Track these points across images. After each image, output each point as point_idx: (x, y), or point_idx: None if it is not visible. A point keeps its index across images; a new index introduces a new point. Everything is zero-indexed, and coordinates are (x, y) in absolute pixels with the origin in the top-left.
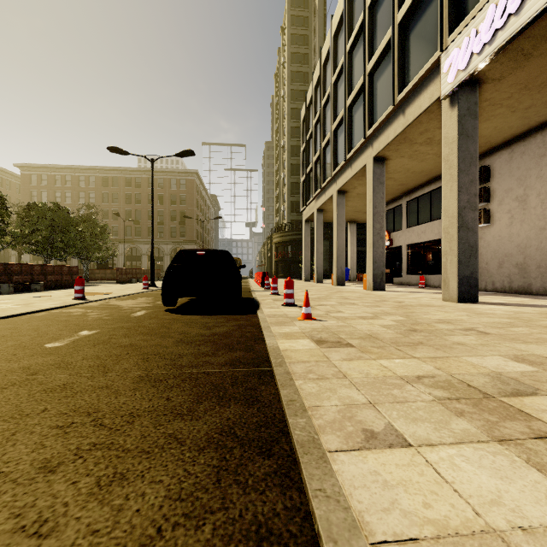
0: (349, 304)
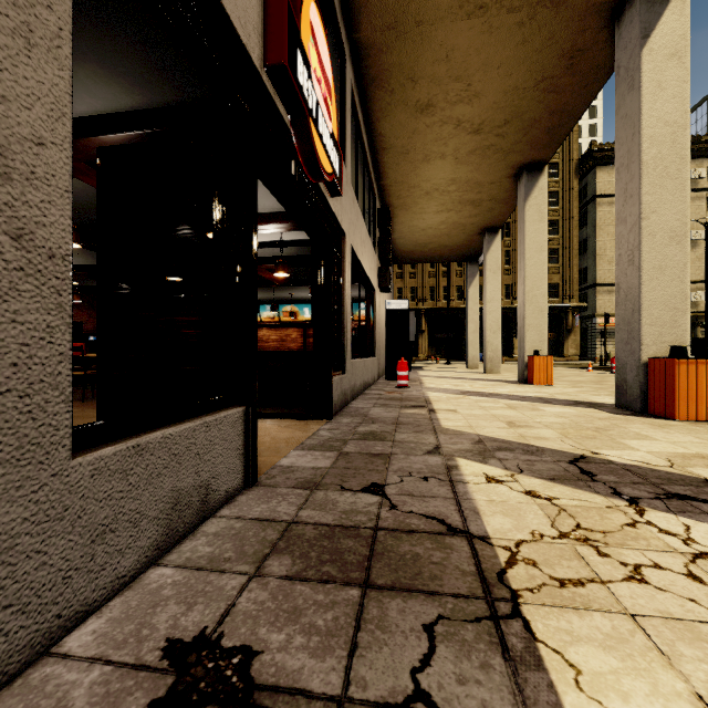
0: (573, 373)
